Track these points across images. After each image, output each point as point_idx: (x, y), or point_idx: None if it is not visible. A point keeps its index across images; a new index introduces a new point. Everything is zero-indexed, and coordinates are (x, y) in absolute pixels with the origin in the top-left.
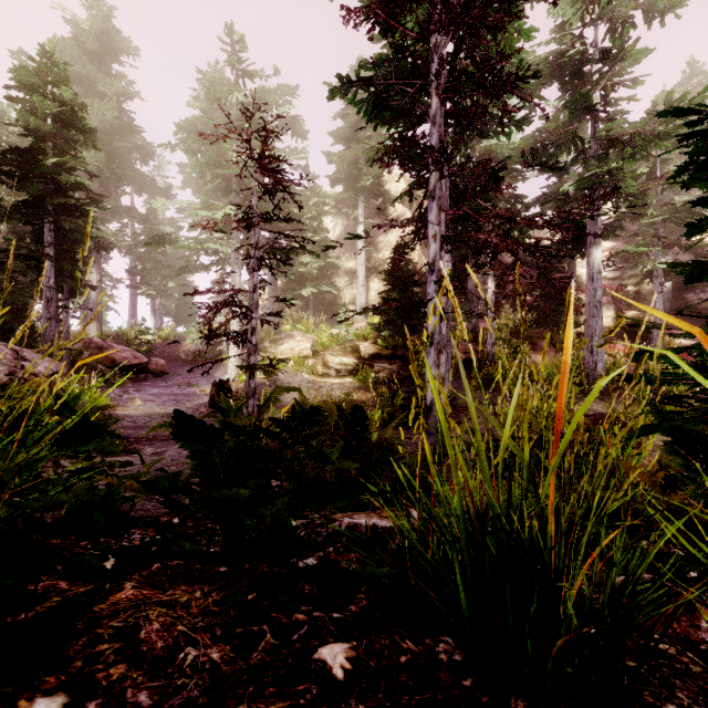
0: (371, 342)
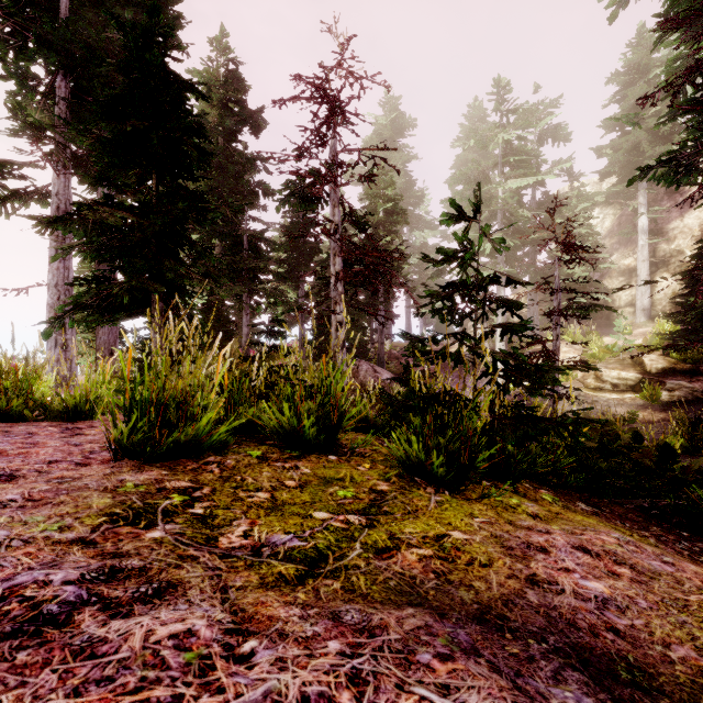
0: (659, 353)
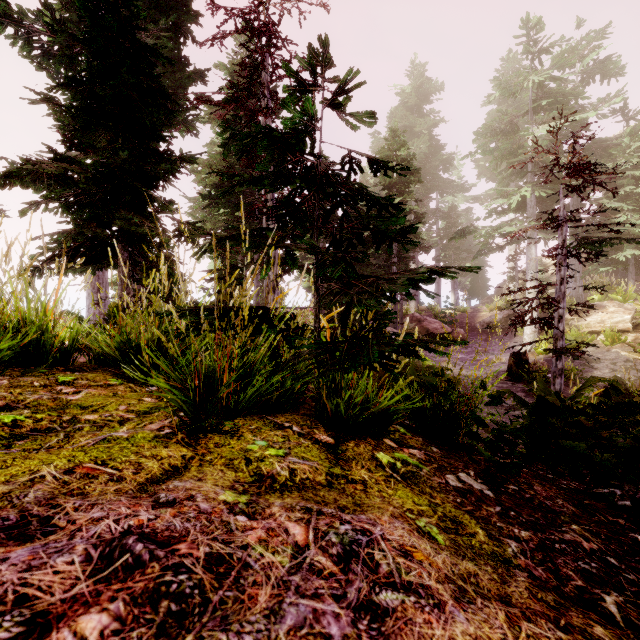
0: None
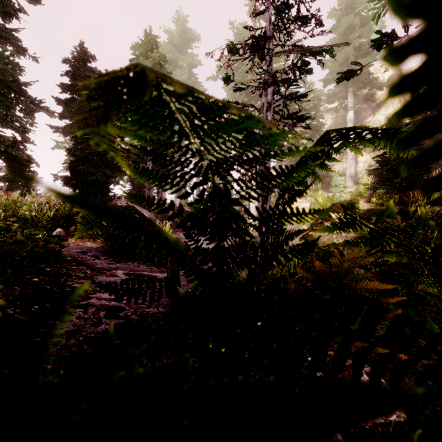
0: (363, 201)
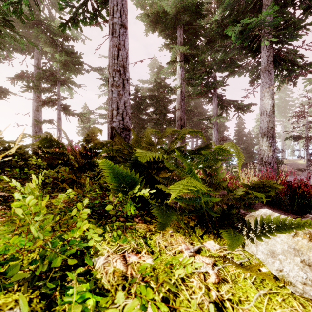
0: None
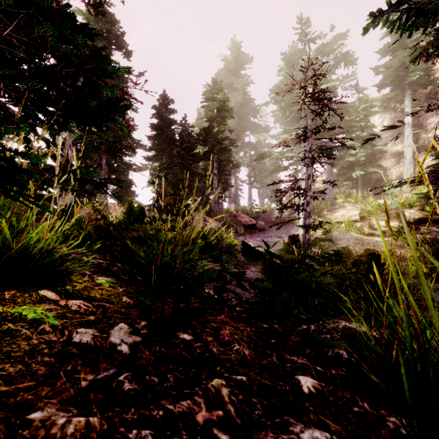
0: (417, 209)
